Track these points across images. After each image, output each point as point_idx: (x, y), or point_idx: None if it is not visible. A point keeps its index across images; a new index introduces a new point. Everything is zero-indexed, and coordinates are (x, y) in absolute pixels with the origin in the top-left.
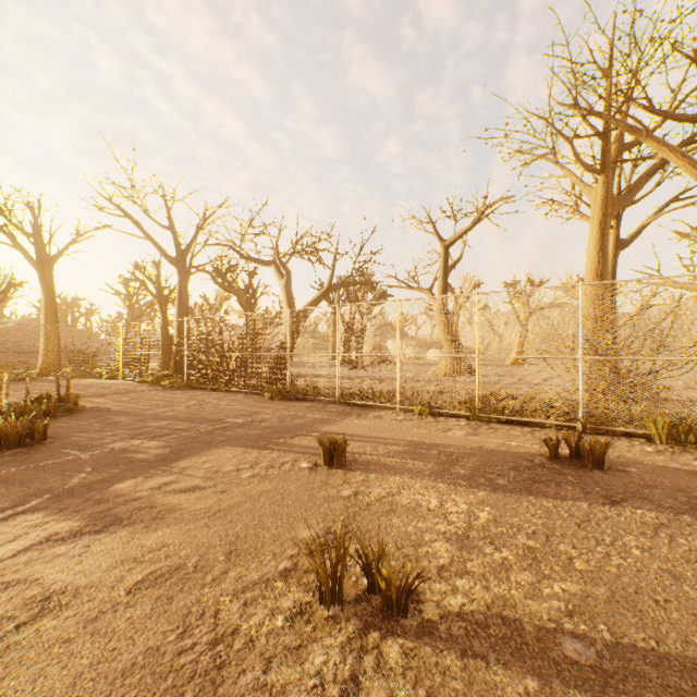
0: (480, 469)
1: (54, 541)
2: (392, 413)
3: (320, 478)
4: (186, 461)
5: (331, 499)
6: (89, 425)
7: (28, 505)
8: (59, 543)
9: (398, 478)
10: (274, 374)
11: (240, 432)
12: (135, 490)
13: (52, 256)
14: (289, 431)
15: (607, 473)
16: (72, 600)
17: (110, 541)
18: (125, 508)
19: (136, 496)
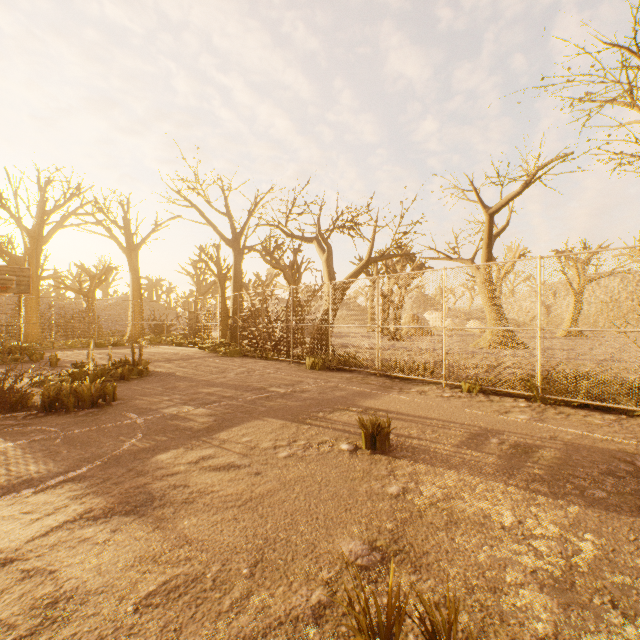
0: (561, 471)
1: (86, 520)
2: (437, 388)
3: (361, 466)
4: (227, 432)
5: (375, 496)
6: (152, 388)
7: (78, 472)
8: (89, 524)
9: (454, 474)
10: (316, 344)
11: (280, 403)
12: (174, 463)
13: (138, 244)
14: (328, 404)
15: None
16: (76, 611)
17: (136, 528)
18: (160, 484)
19: (173, 470)
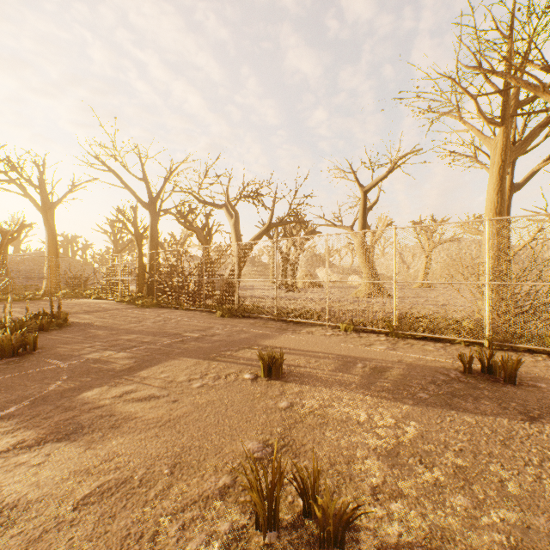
0: (402, 383)
1: (20, 449)
2: (322, 329)
3: (260, 389)
4: (147, 371)
5: (269, 410)
6: (73, 337)
7: (6, 412)
8: (23, 451)
9: (328, 390)
10: (225, 295)
11: (194, 345)
12: (99, 398)
13: (54, 203)
14: (235, 345)
15: (519, 388)
16: (20, 516)
17: (68, 450)
18: (88, 415)
19: (99, 404)
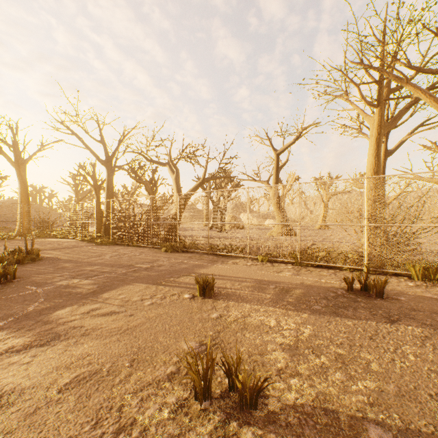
0: (303, 298)
1: (11, 353)
2: (244, 260)
3: (197, 305)
4: (108, 293)
5: (204, 320)
6: (45, 269)
7: None
8: (14, 354)
9: (248, 305)
10: (168, 235)
11: (144, 274)
12: (71, 314)
13: (25, 159)
14: (177, 273)
15: (385, 300)
16: (17, 398)
17: (50, 352)
18: (63, 327)
19: (72, 318)
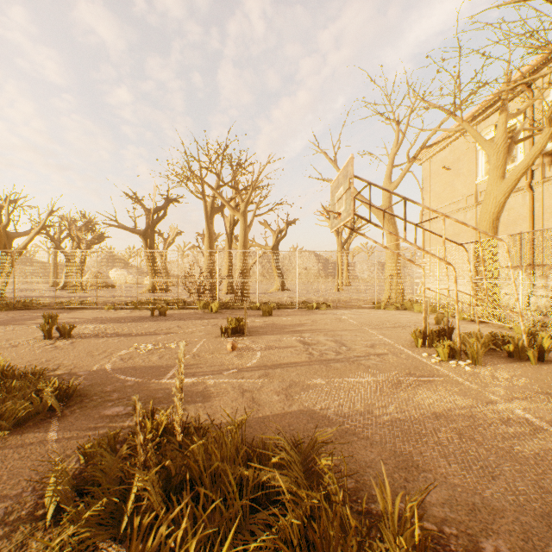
0: (120, 320)
1: None
2: (92, 310)
3: None
4: None
5: None
6: None
7: None
8: None
9: (82, 324)
10: None
11: None
12: None
13: None
14: (21, 320)
15: (166, 317)
16: None
17: None
18: None
19: None
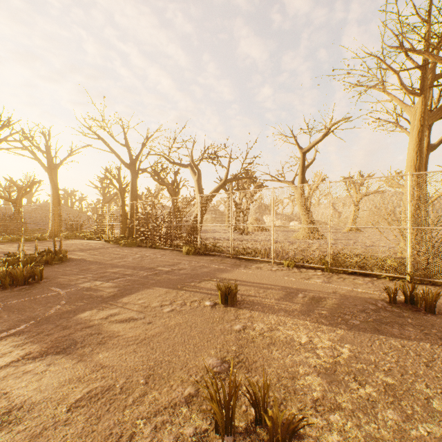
0: (337, 311)
1: (27, 360)
2: (268, 265)
3: (218, 314)
4: (127, 298)
5: (226, 332)
6: (71, 270)
7: (18, 329)
8: (29, 362)
9: (275, 316)
10: (190, 237)
11: (165, 277)
12: (90, 319)
13: (57, 164)
14: (198, 277)
15: (438, 317)
16: (26, 415)
17: (65, 361)
18: (81, 333)
19: (90, 324)
